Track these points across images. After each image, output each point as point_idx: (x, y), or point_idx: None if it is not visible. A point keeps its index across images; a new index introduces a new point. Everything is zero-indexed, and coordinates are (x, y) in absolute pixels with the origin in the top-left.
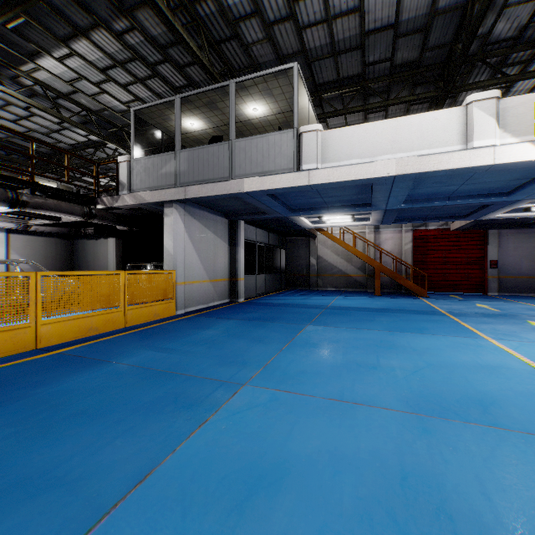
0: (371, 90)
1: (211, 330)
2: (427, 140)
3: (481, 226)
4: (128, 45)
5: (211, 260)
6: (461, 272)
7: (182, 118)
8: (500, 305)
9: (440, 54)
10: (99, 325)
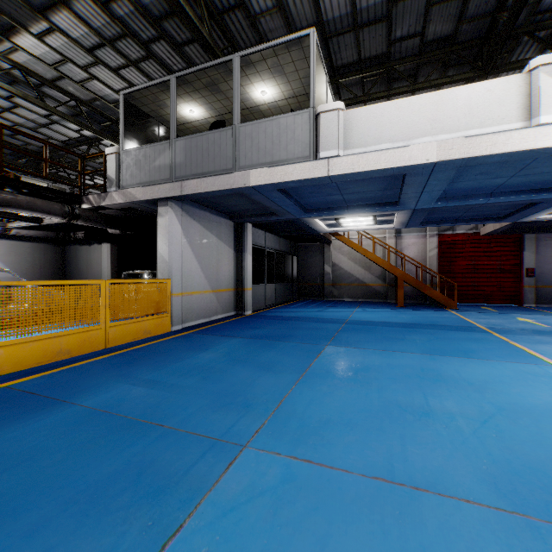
0: (397, 73)
1: (210, 352)
2: (477, 116)
3: (516, 230)
4: (116, 18)
5: (213, 267)
6: (493, 281)
7: (180, 104)
8: (544, 319)
9: (479, 28)
10: (72, 347)
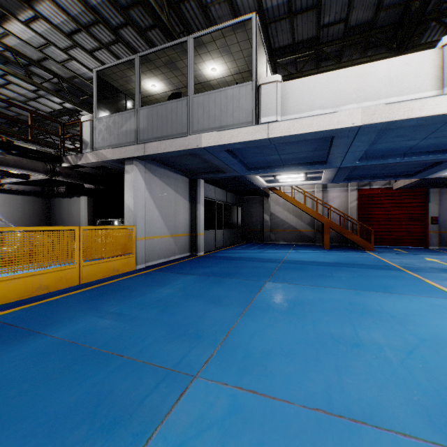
0: (324, 54)
1: (167, 288)
2: (396, 86)
3: (423, 185)
4: (90, 7)
5: (172, 216)
6: (403, 227)
7: (143, 79)
8: None
9: (394, 15)
10: (50, 283)
